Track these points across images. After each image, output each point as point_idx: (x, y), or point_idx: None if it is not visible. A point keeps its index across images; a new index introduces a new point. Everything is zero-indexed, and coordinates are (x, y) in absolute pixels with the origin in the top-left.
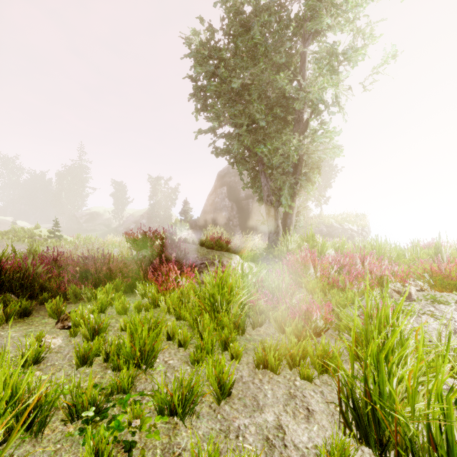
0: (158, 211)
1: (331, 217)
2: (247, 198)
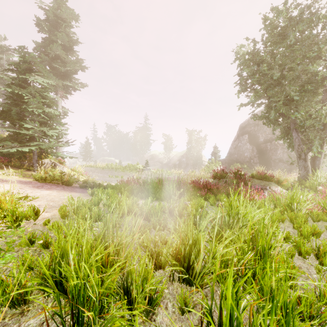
0: (193, 152)
1: None
2: (265, 142)
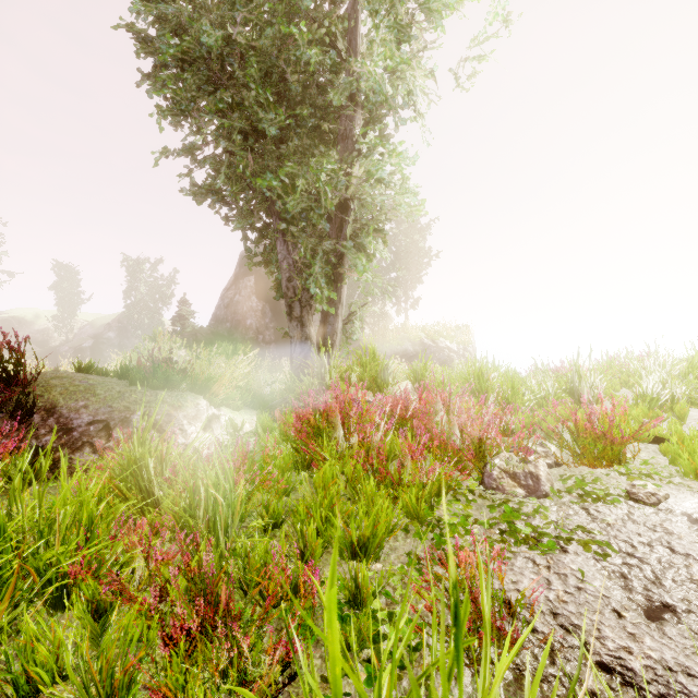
0: (140, 317)
1: (421, 329)
2: None
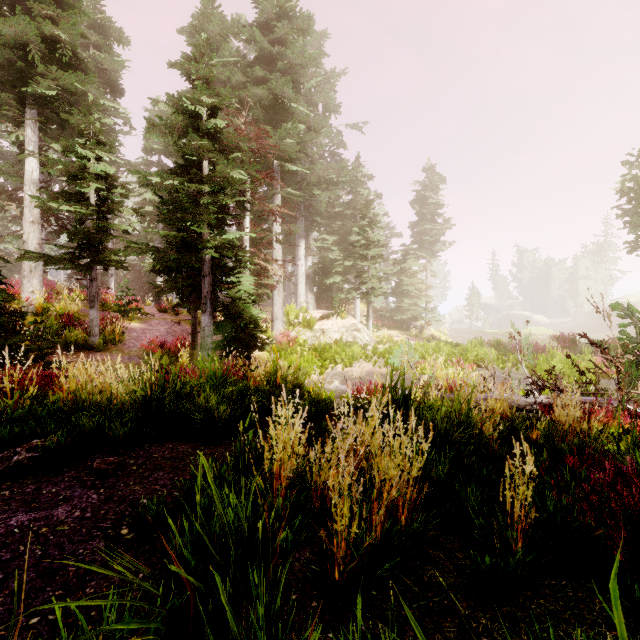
0: None
1: None
2: None
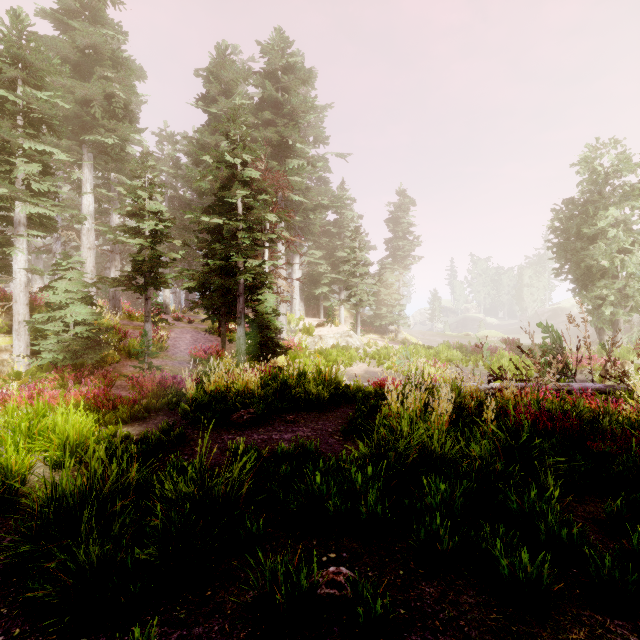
0: None
1: None
2: None
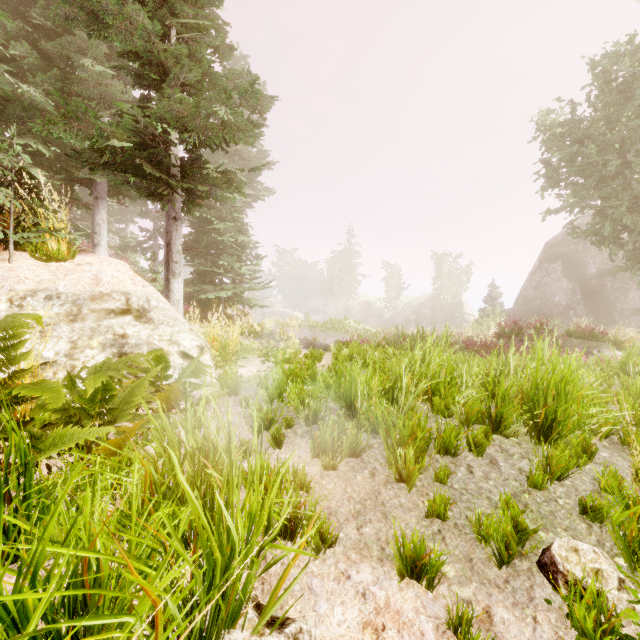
0: (445, 297)
1: None
2: (601, 275)
